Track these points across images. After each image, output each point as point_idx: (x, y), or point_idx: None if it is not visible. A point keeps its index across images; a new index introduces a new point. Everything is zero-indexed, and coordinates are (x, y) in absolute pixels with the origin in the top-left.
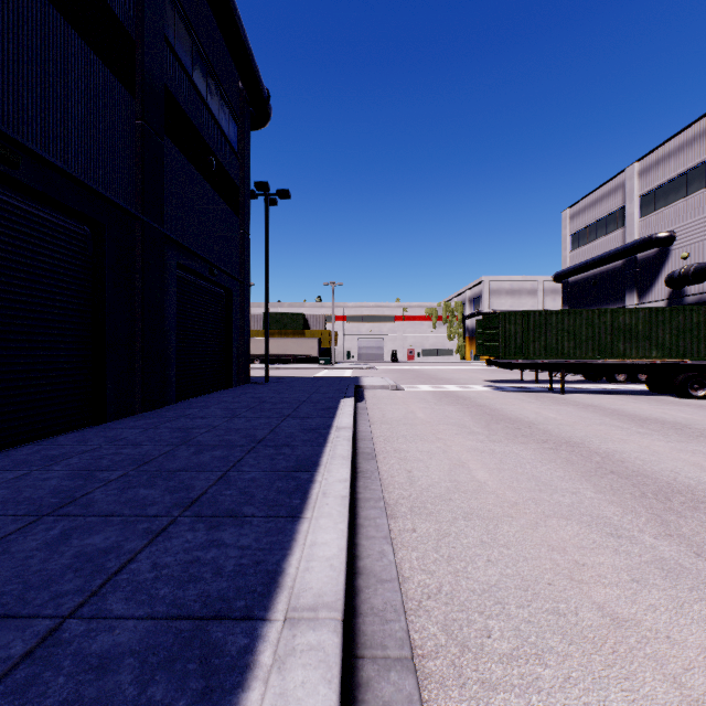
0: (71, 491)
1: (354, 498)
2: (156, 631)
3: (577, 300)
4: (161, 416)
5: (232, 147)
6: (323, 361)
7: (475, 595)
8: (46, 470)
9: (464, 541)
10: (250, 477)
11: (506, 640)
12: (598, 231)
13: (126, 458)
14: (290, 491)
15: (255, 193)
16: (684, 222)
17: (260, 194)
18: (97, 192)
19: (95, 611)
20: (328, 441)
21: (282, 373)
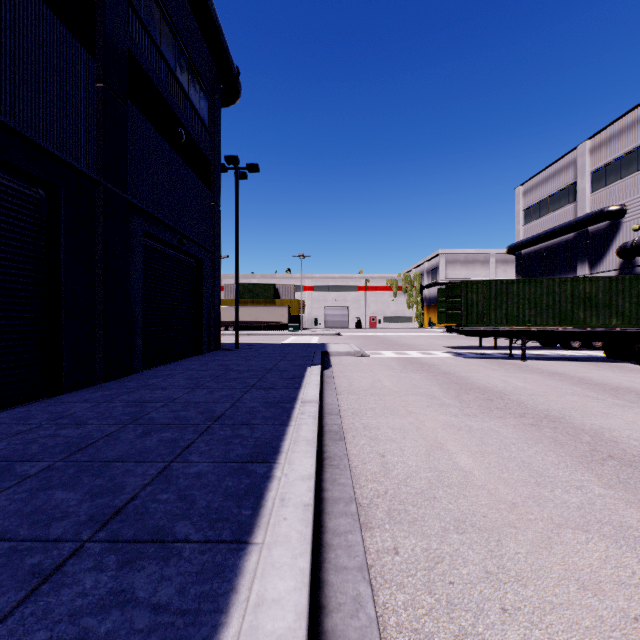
0: None
1: (320, 497)
2: None
3: (530, 271)
4: (121, 386)
5: (202, 121)
6: (292, 327)
7: None
8: None
9: (464, 570)
10: (197, 470)
11: None
12: (550, 205)
13: (61, 442)
14: (241, 494)
15: (225, 167)
16: (635, 196)
17: (231, 168)
18: (50, 152)
19: None
20: (291, 419)
21: (254, 339)
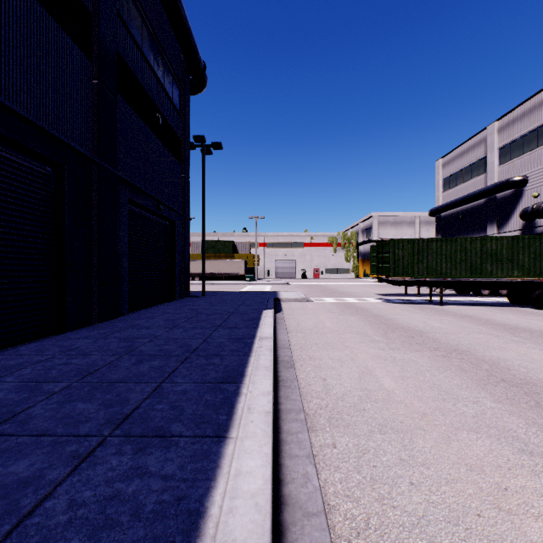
0: (13, 405)
1: (276, 409)
2: None
3: (448, 230)
4: (113, 326)
5: (175, 107)
6: (248, 278)
7: (406, 531)
8: None
9: (384, 458)
10: (182, 389)
11: None
12: (465, 176)
13: (73, 368)
14: (217, 405)
15: (194, 145)
16: (535, 168)
17: (198, 146)
18: (57, 138)
19: None
20: (252, 351)
21: (216, 288)
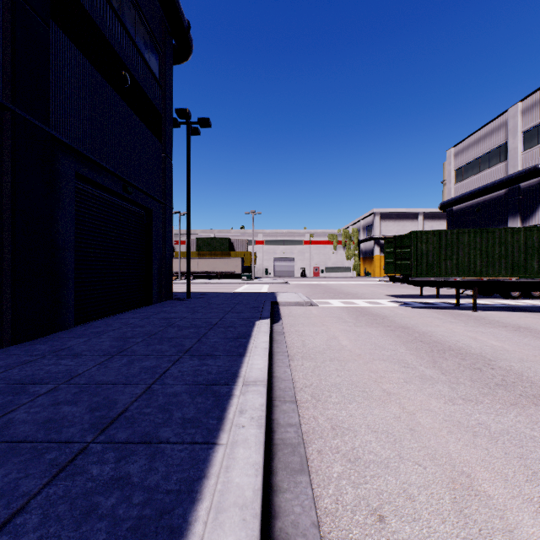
0: None
1: None
2: None
3: (461, 225)
4: (26, 352)
5: (152, 72)
6: (245, 277)
7: None
8: None
9: None
10: None
11: None
12: (481, 165)
13: None
14: None
15: (178, 121)
16: None
17: (183, 123)
18: None
19: None
20: (224, 425)
21: (209, 287)
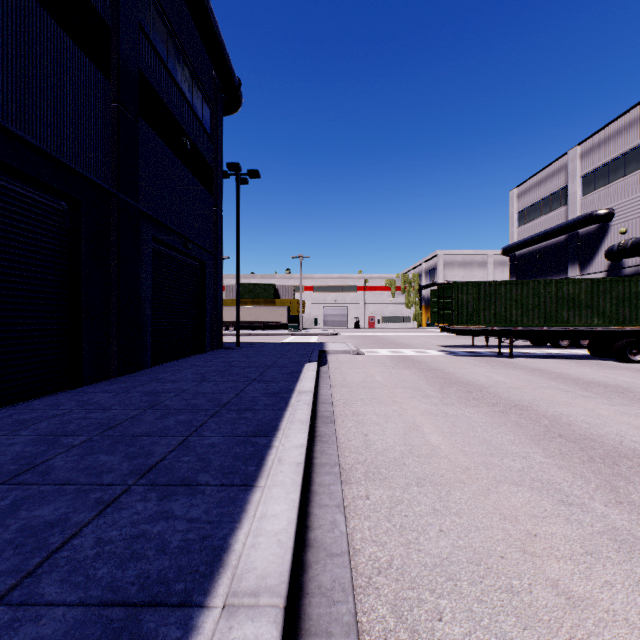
0: (32, 457)
1: (310, 463)
2: (84, 621)
3: (524, 272)
4: (135, 380)
5: (205, 130)
6: (292, 327)
7: (427, 569)
8: (14, 435)
9: (417, 508)
10: (210, 442)
11: (458, 623)
12: (543, 208)
13: (93, 422)
14: (247, 457)
15: (227, 173)
16: (622, 200)
17: (232, 174)
18: (73, 169)
19: (25, 596)
20: (289, 405)
21: (254, 338)
